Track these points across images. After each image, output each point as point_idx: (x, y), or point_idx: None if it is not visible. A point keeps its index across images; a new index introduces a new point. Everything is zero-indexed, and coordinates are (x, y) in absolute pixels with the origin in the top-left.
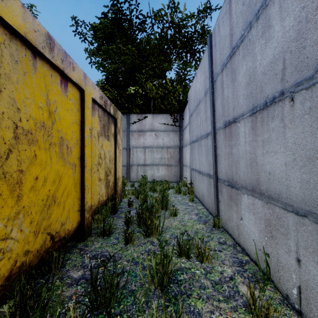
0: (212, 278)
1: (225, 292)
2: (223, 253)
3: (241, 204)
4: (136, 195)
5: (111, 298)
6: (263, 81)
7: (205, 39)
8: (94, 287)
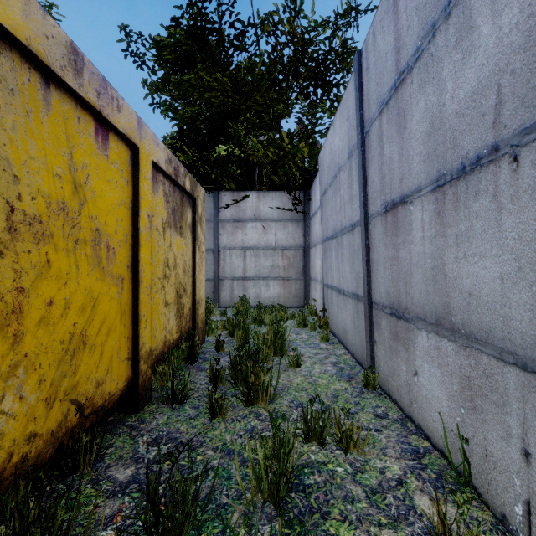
0: (366, 483)
1: (390, 509)
2: (383, 434)
3: (415, 348)
4: (230, 329)
5: (183, 523)
6: (458, 128)
7: (347, 65)
8: (153, 503)
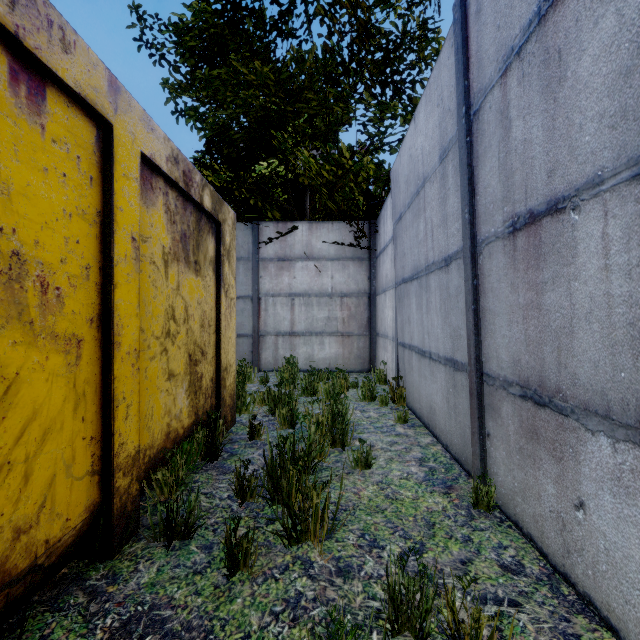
0: None
1: None
2: (526, 613)
3: (579, 461)
4: (270, 405)
5: None
6: None
7: (425, 58)
8: None
